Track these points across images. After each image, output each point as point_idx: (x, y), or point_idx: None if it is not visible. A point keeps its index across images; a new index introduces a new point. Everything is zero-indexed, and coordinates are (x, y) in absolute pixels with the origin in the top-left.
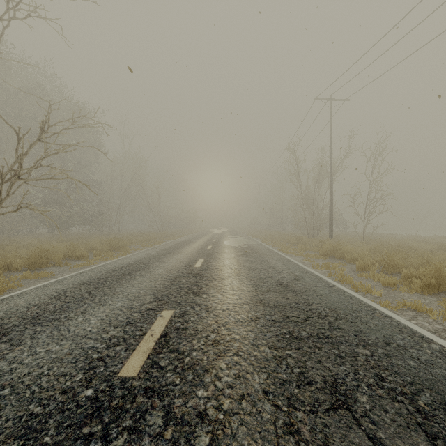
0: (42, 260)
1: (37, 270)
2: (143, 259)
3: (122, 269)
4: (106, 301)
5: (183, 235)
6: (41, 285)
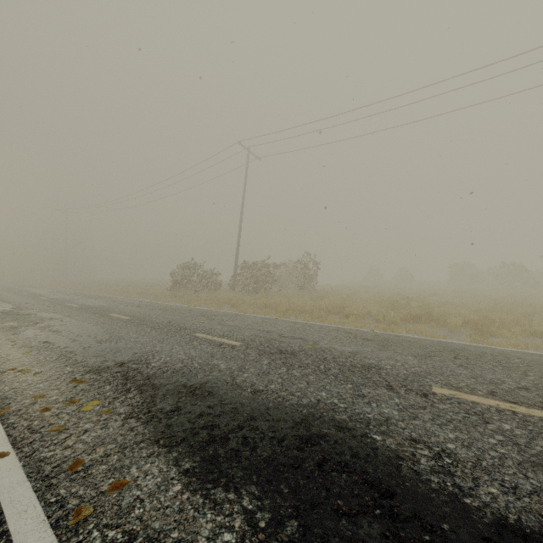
0: None
1: None
2: None
3: None
4: None
5: None
6: None
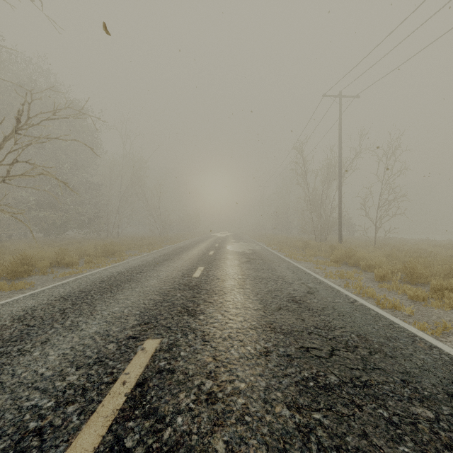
0: (25, 269)
1: (18, 279)
2: (137, 267)
3: (111, 279)
4: (79, 324)
5: (185, 239)
6: (11, 300)
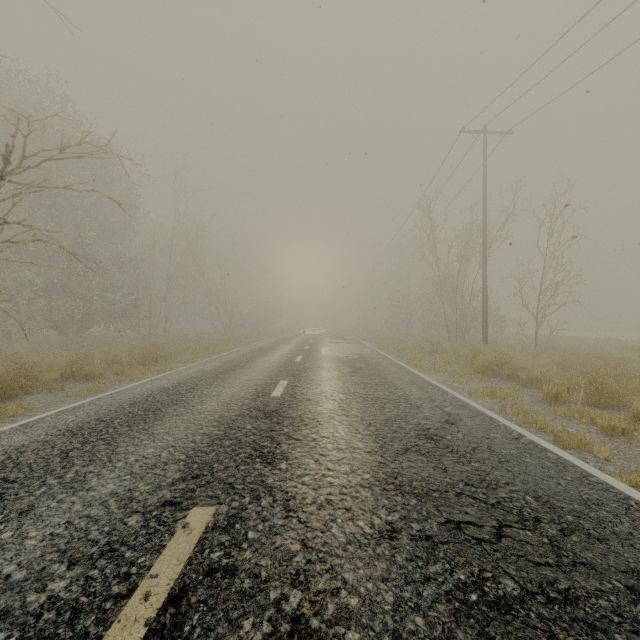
0: (22, 383)
1: (10, 399)
2: (188, 381)
3: (148, 400)
4: (87, 479)
5: (261, 338)
6: None
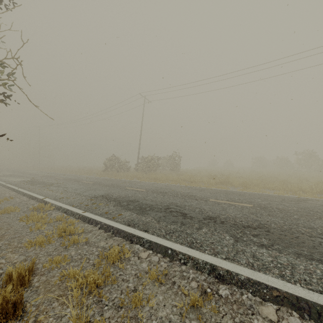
0: None
1: None
2: None
3: None
4: None
5: None
6: None
